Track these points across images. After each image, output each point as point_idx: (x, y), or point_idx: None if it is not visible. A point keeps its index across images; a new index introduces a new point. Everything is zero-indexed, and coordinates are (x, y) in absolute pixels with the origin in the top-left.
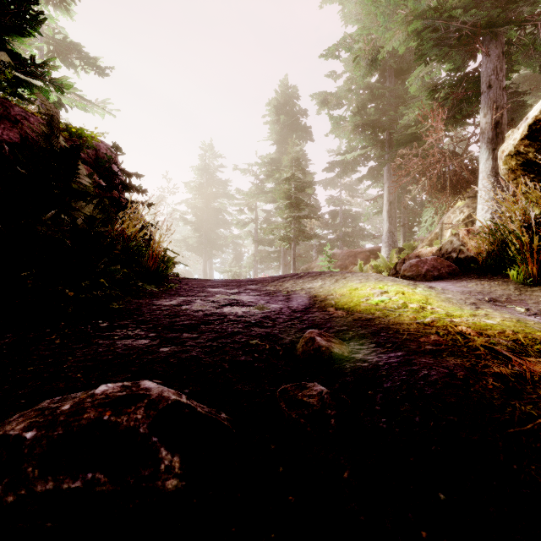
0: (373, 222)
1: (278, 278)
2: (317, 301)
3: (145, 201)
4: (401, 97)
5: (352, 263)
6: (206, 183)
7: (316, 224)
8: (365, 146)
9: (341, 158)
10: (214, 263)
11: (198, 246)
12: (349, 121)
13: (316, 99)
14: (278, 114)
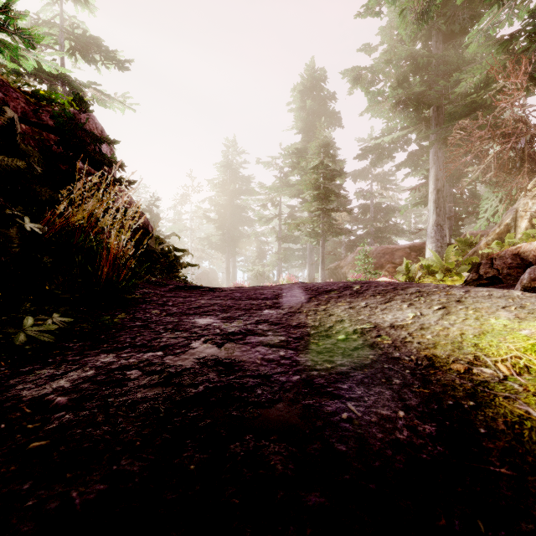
0: (406, 217)
1: (316, 292)
2: (457, 392)
3: (120, 177)
4: (454, 63)
5: (388, 261)
6: (229, 179)
7: (345, 219)
8: (405, 127)
9: (377, 142)
10: (237, 261)
11: (221, 244)
12: (387, 97)
13: (348, 76)
14: (304, 100)
